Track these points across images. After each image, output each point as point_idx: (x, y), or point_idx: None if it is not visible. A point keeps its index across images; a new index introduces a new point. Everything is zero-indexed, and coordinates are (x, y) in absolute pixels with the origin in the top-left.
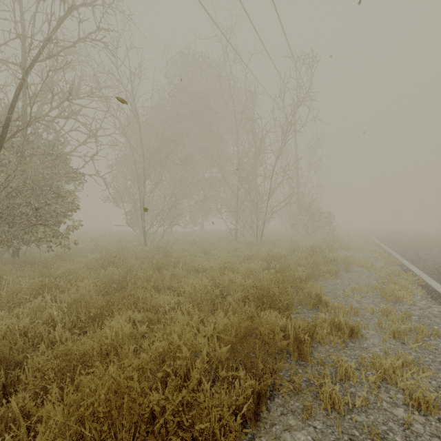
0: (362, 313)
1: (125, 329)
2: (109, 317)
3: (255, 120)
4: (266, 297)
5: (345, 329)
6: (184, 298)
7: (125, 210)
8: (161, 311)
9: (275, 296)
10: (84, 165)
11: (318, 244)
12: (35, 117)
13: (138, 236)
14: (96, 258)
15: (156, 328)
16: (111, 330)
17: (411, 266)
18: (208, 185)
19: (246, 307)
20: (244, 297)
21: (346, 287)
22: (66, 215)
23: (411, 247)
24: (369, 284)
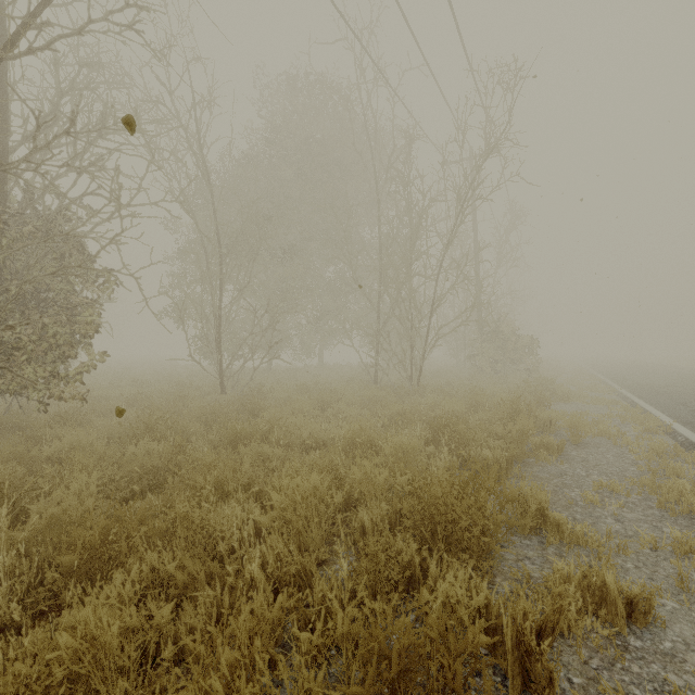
0: (632, 547)
1: (108, 634)
2: (98, 576)
3: (408, 180)
4: (441, 525)
5: (619, 606)
6: (271, 516)
7: (186, 334)
8: (223, 546)
9: (461, 523)
10: (97, 252)
11: (518, 393)
12: (0, 163)
13: (216, 374)
14: (131, 419)
15: (203, 597)
16: (79, 633)
17: (692, 436)
18: (330, 290)
19: (398, 543)
20: (394, 513)
21: (585, 481)
22: (81, 343)
23: (676, 396)
24: (625, 473)
